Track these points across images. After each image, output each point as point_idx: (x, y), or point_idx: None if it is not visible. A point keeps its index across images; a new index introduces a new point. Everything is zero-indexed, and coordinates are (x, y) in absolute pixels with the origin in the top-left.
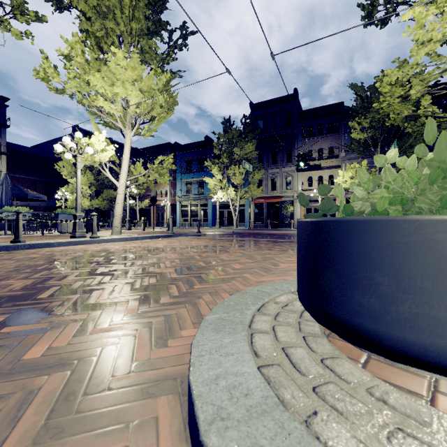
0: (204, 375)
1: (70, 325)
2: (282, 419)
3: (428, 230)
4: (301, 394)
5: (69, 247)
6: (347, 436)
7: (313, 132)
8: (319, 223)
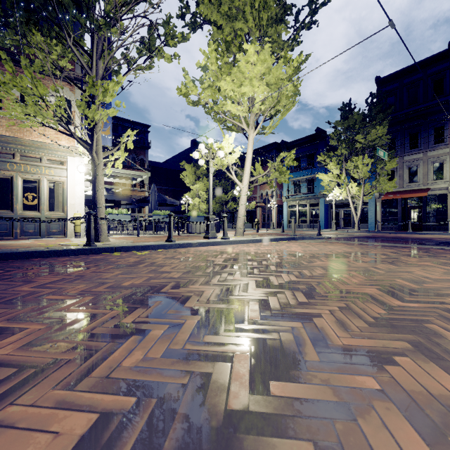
0: None
1: (379, 407)
2: None
3: None
4: None
5: (208, 248)
6: None
7: None
8: None
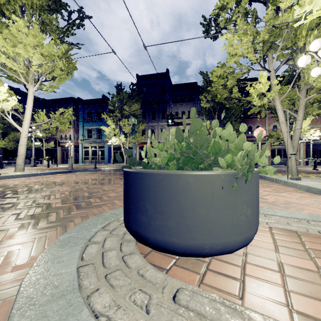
0: (34, 279)
1: None
2: (72, 297)
3: (166, 179)
4: (96, 280)
5: None
6: (108, 299)
7: (179, 100)
8: (127, 172)
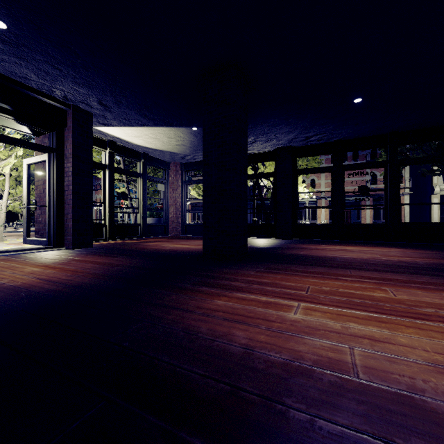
0: None
1: None
2: None
3: None
4: None
5: None
6: None
7: None
8: None
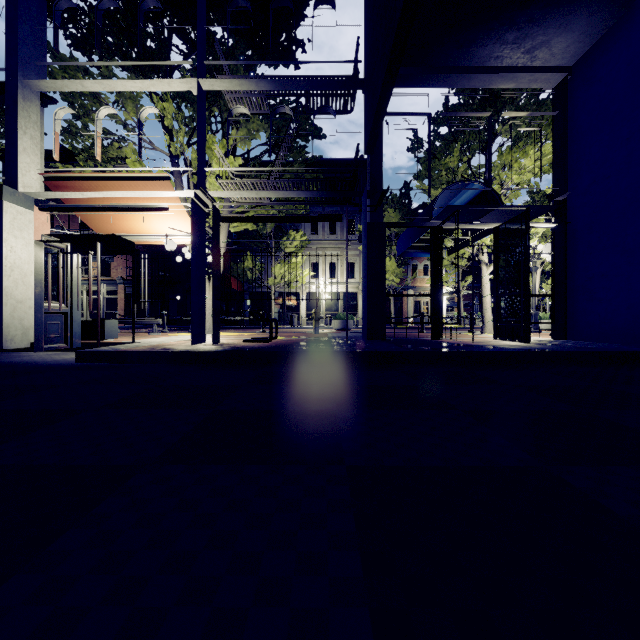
0: None
1: None
2: None
3: None
4: None
5: None
6: None
7: None
8: None
